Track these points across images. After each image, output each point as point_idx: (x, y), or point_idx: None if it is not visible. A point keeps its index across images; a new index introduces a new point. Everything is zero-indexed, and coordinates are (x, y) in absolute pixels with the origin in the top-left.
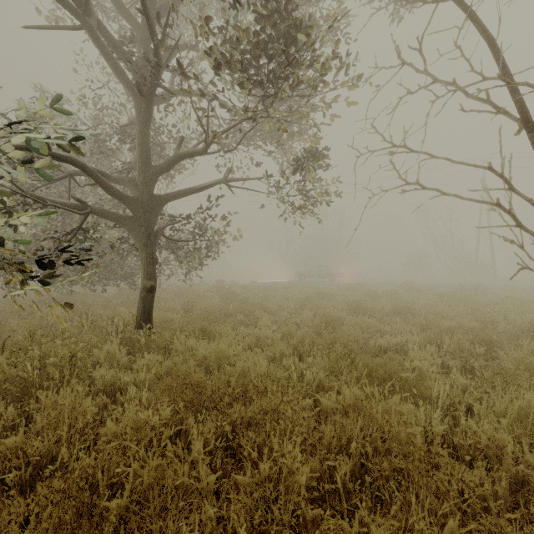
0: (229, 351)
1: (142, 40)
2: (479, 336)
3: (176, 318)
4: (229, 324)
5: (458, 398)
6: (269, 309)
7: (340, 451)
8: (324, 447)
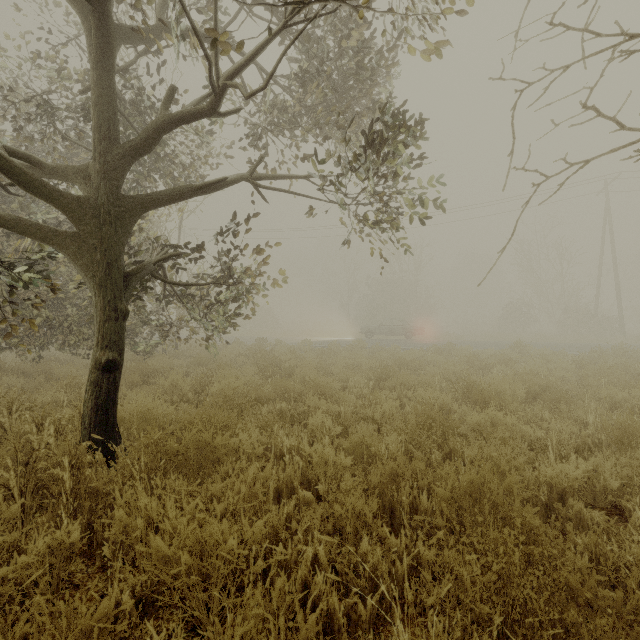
0: (227, 544)
1: None
2: None
3: (166, 413)
4: (260, 423)
5: None
6: (327, 390)
7: None
8: None
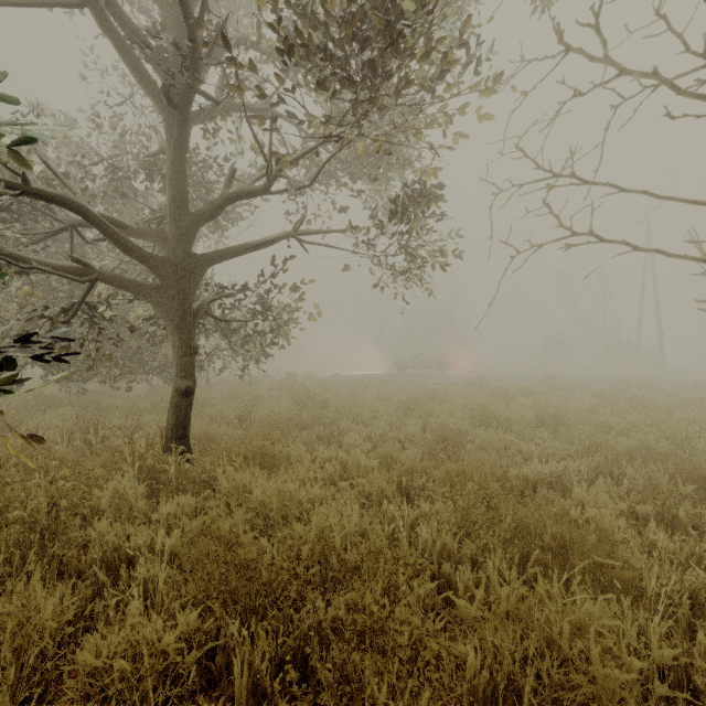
0: (300, 494)
1: (174, 27)
2: (681, 467)
3: (225, 432)
4: (303, 442)
5: (678, 584)
6: (359, 418)
7: (493, 698)
8: (464, 691)
